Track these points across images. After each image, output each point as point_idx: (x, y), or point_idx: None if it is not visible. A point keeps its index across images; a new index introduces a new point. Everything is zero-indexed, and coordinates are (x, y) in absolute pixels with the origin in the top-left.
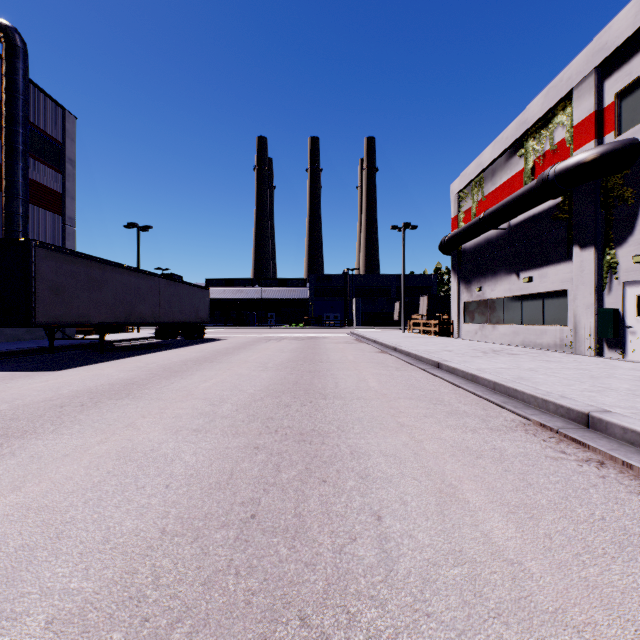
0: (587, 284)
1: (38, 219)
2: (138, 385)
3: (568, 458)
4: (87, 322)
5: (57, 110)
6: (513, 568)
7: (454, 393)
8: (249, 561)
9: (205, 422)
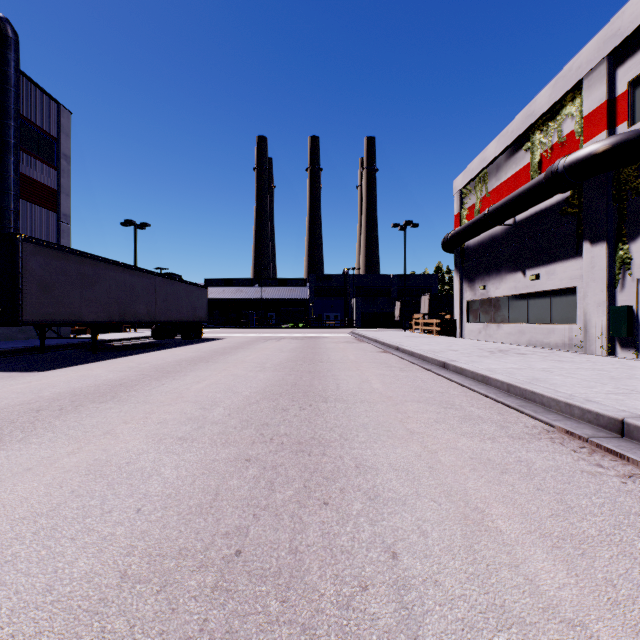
0: (598, 281)
1: (31, 216)
2: (126, 387)
3: (607, 473)
4: (79, 321)
5: (51, 104)
6: (576, 634)
7: (465, 395)
8: (228, 622)
9: (193, 429)
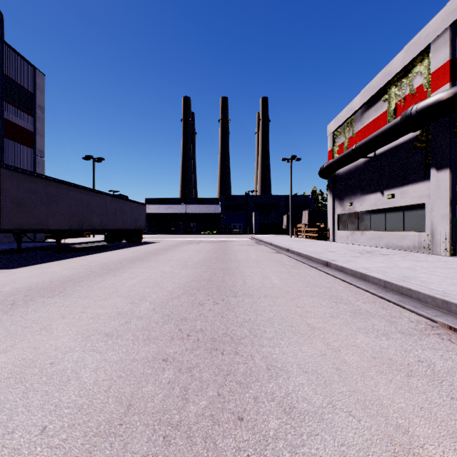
0: (443, 198)
1: (14, 151)
2: (74, 282)
3: None
4: (45, 229)
5: (29, 68)
6: None
7: (349, 290)
8: None
9: (120, 324)
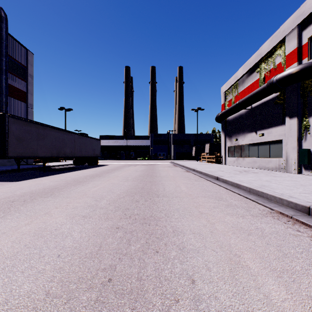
0: (293, 136)
1: (13, 104)
2: (58, 189)
3: (303, 235)
4: (36, 156)
5: (23, 50)
6: None
7: (228, 194)
8: None
9: (90, 211)
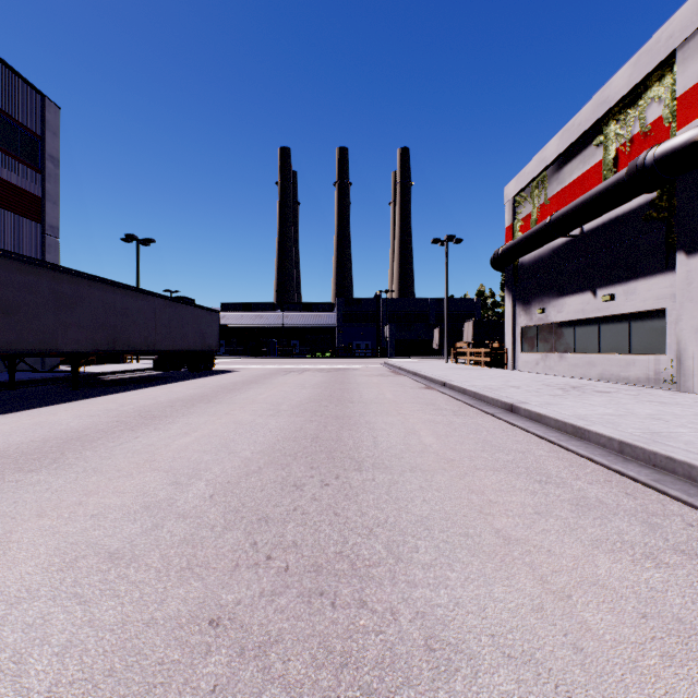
0: (697, 301)
1: (9, 226)
2: (83, 442)
3: None
4: (53, 350)
5: (35, 97)
6: None
7: (558, 458)
8: None
9: (142, 530)
